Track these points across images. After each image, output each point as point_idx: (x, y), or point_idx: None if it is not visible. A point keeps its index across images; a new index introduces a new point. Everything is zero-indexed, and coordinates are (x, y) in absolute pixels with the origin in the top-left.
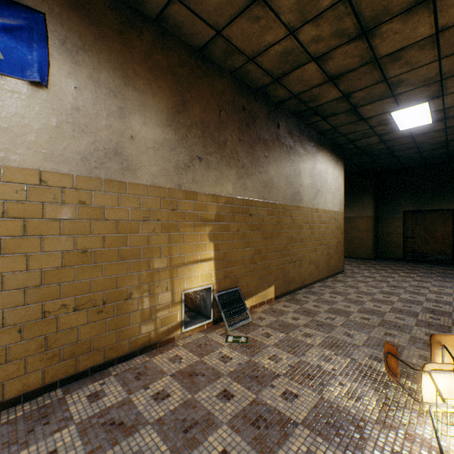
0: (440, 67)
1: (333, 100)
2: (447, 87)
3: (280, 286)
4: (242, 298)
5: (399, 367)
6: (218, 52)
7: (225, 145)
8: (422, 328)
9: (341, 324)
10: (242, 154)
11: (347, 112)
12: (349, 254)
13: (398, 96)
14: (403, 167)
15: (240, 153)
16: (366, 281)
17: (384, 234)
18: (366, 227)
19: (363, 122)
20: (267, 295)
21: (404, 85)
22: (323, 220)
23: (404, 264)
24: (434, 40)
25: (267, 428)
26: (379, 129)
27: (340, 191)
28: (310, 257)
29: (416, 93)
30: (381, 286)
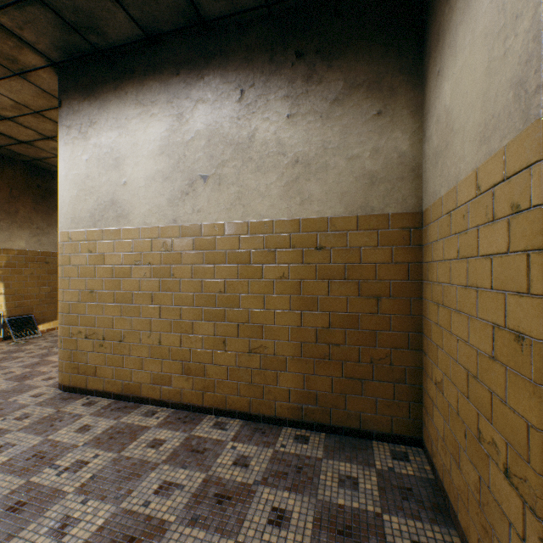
0: None
1: None
2: None
3: None
4: (35, 321)
5: None
6: (6, 153)
7: (17, 213)
8: None
9: None
10: (38, 219)
11: None
12: None
13: None
14: None
15: (36, 218)
16: None
17: None
18: None
19: None
20: None
21: None
22: None
23: None
24: None
25: (6, 360)
26: None
27: None
28: None
29: None
30: None
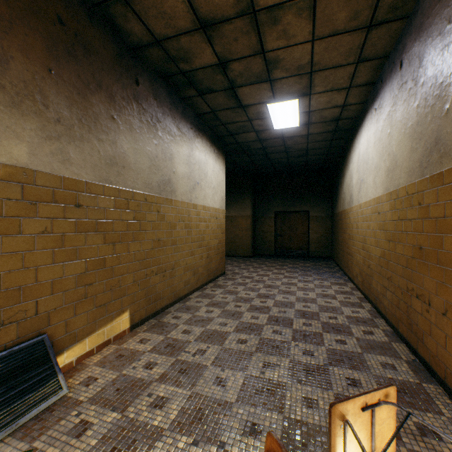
0: (312, 52)
1: (208, 66)
2: (314, 84)
3: (141, 308)
4: (50, 353)
5: (283, 438)
6: None
7: (4, 64)
8: (299, 342)
9: (213, 360)
10: (58, 98)
11: (225, 91)
12: (232, 252)
13: (274, 83)
14: (275, 172)
15: (53, 95)
16: (245, 283)
17: (261, 232)
18: (246, 226)
19: (242, 110)
20: (115, 328)
21: (281, 68)
22: (203, 218)
23: (276, 260)
24: (312, 4)
25: None
26: (257, 124)
27: (222, 188)
28: (186, 262)
29: (290, 84)
30: (259, 287)
